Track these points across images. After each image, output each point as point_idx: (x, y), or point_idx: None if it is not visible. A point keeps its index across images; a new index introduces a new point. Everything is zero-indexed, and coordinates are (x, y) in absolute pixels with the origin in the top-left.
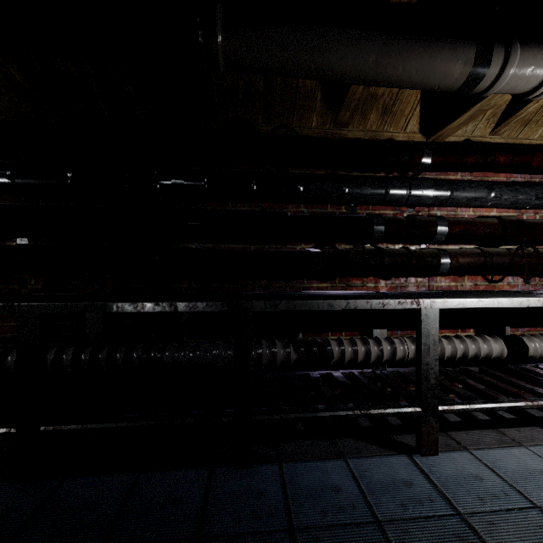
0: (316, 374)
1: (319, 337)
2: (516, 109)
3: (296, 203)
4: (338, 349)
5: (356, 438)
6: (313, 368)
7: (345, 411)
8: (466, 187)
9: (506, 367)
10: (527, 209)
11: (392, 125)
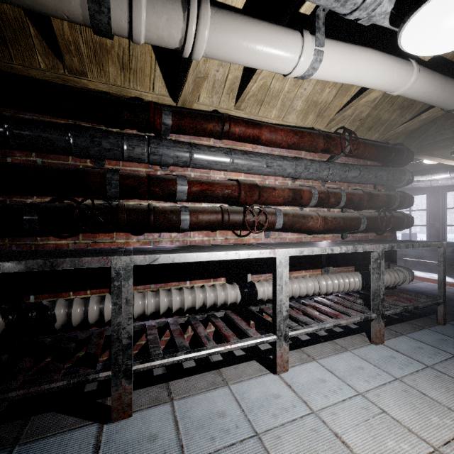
0: (43, 340)
1: (57, 298)
2: (244, 87)
3: (15, 150)
4: (64, 312)
5: (60, 410)
6: (49, 332)
7: (7, 392)
8: (205, 151)
9: (248, 309)
10: (269, 176)
11: (138, 83)
